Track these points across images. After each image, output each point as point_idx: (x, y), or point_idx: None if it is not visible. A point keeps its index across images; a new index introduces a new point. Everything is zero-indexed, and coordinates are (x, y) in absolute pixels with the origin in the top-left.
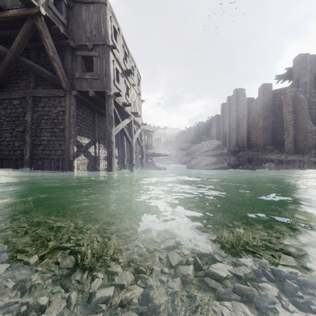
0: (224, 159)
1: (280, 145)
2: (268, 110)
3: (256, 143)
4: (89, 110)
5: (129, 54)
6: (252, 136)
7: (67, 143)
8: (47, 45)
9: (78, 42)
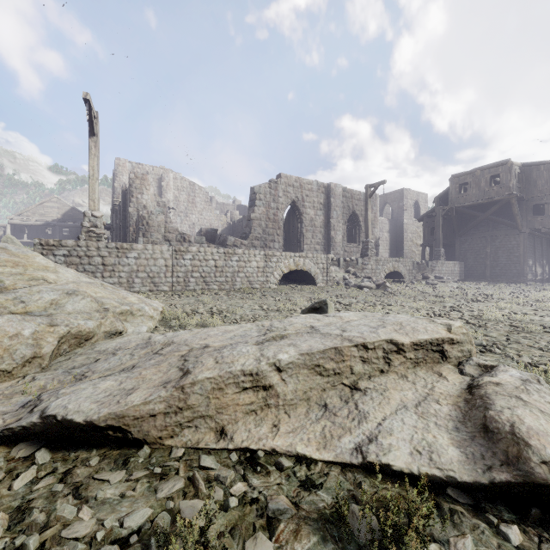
0: None
1: None
2: None
3: None
4: (531, 238)
5: None
6: None
7: (522, 265)
8: (515, 209)
9: (530, 195)
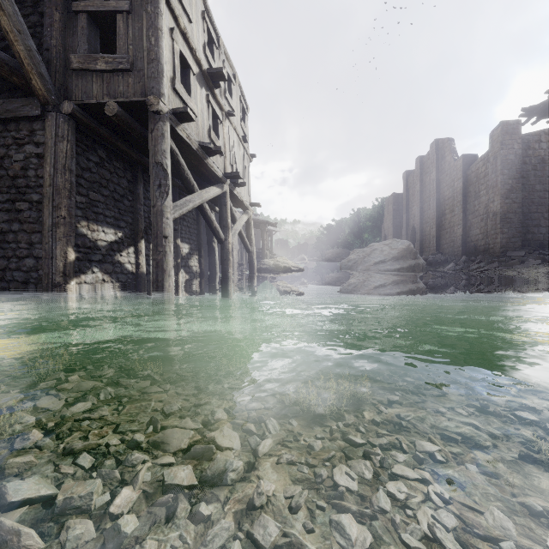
0: (420, 278)
1: (538, 249)
2: (514, 177)
3: (485, 246)
4: (121, 163)
5: (219, 42)
6: (474, 231)
7: (47, 240)
8: None
9: None
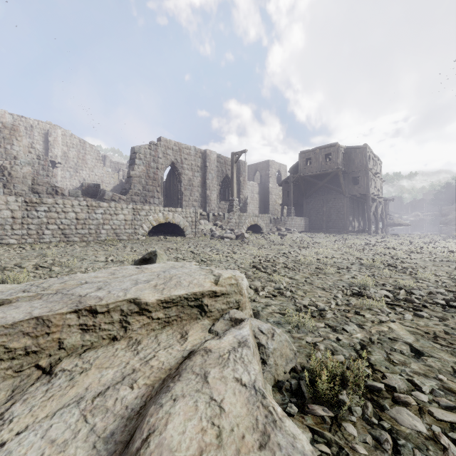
0: None
1: None
2: None
3: None
4: (351, 201)
5: (374, 157)
6: None
7: (345, 221)
8: (341, 179)
9: (350, 170)
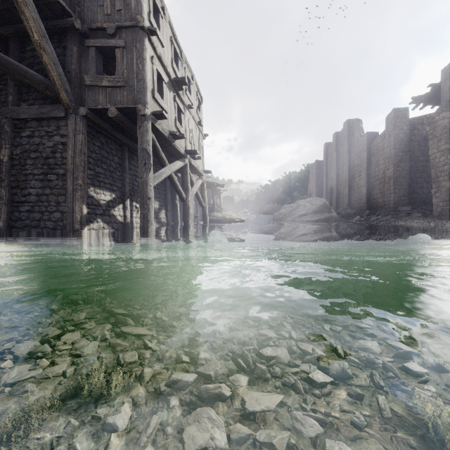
0: (333, 227)
1: (421, 205)
2: (403, 151)
3: (383, 203)
4: (114, 145)
5: (182, 55)
6: (375, 191)
7: (69, 200)
8: (28, 19)
9: (91, 23)
